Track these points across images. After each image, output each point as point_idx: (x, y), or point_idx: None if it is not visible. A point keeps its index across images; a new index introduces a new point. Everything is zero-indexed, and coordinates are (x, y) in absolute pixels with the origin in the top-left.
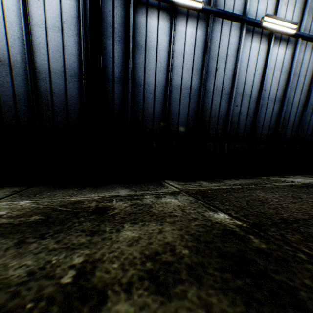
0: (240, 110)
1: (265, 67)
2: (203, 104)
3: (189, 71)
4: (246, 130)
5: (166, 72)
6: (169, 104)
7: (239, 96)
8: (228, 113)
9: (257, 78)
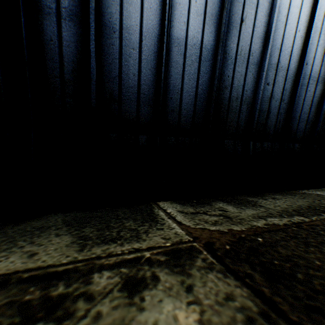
0: (272, 91)
1: (310, 26)
2: (220, 77)
3: (199, 16)
4: (278, 122)
5: (160, 11)
6: (166, 72)
7: (272, 68)
8: (256, 95)
9: (298, 44)
